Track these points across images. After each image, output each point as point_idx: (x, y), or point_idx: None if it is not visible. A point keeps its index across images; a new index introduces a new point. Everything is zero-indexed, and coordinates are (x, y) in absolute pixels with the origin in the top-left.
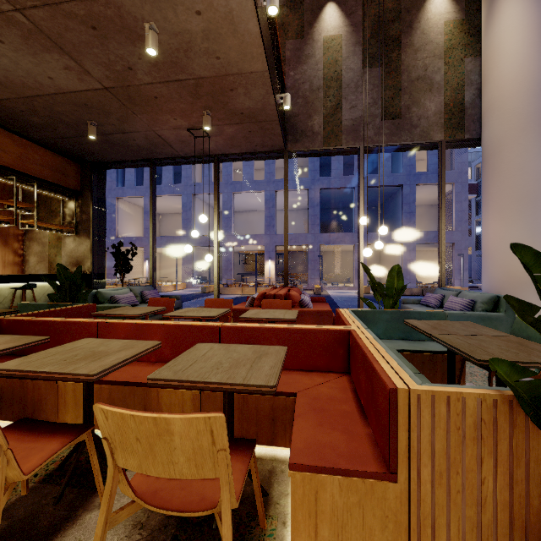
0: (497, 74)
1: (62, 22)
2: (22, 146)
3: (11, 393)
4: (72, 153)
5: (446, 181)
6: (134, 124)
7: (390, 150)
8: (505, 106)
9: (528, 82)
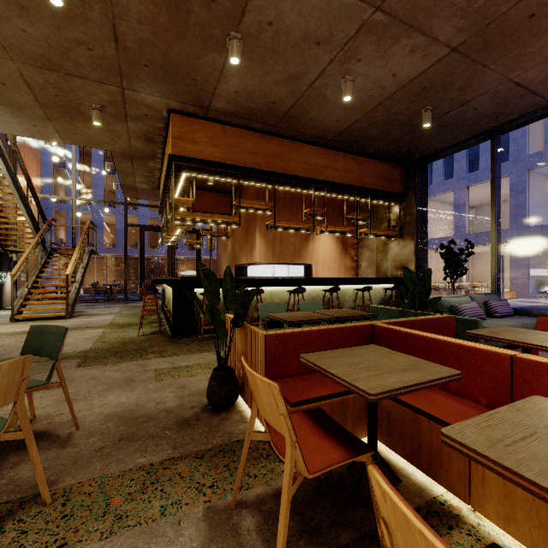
0: None
1: None
2: (360, 164)
3: (400, 422)
4: (398, 156)
5: None
6: (481, 84)
7: None
8: None
9: None
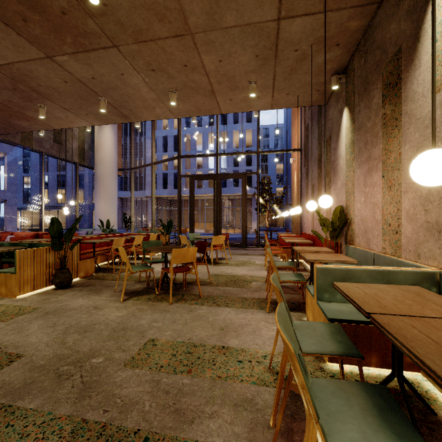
0: (104, 151)
1: (3, 79)
2: None
3: None
4: None
5: (1, 150)
6: None
7: (53, 156)
8: (106, 164)
9: (112, 159)
